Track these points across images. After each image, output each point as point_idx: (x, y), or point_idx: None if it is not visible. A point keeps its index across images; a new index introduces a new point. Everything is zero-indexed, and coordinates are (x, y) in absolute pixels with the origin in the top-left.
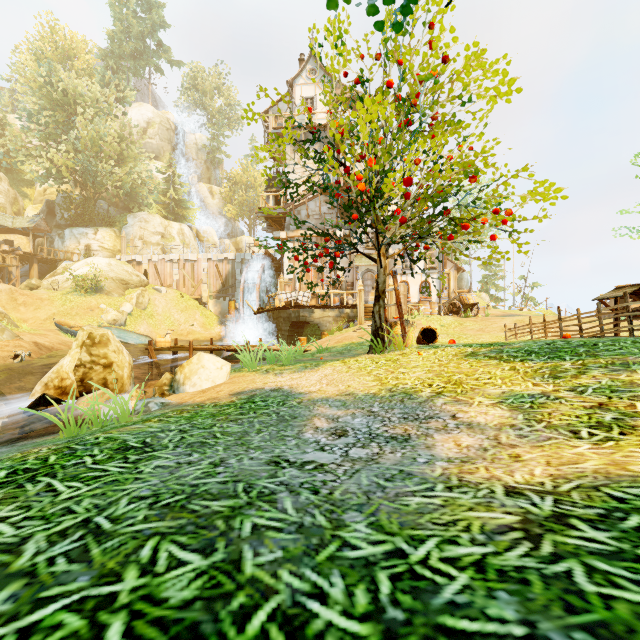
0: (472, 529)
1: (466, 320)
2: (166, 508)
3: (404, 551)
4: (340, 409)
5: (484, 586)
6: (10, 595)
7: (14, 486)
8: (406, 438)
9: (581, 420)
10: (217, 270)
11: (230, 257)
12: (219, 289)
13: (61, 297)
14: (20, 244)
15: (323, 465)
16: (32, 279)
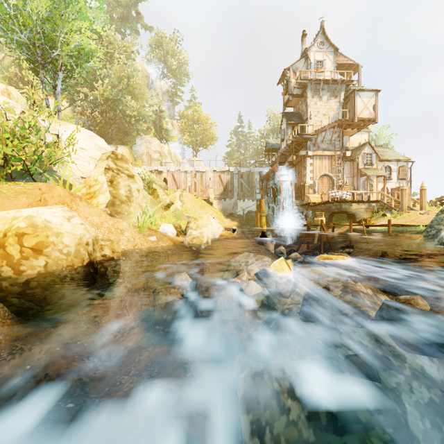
0: None
1: None
2: None
3: None
4: None
5: None
6: None
7: None
8: None
9: None
10: (220, 179)
11: (230, 170)
12: (221, 193)
13: None
14: None
15: None
16: None
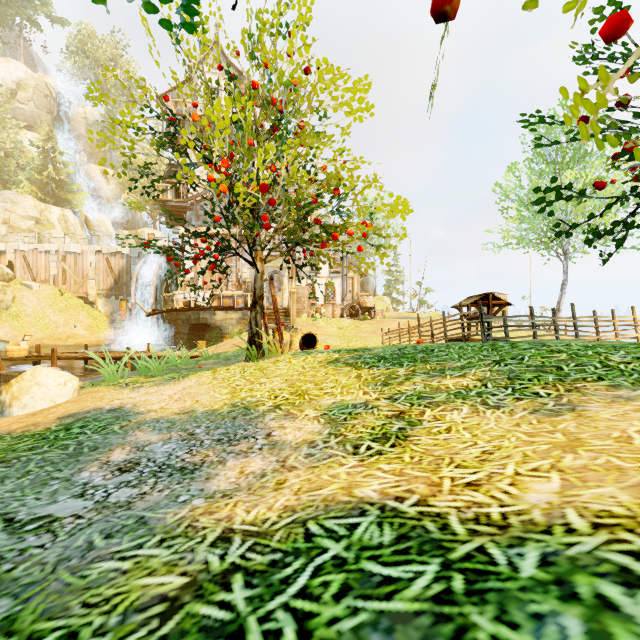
0: (118, 608)
1: (363, 323)
2: None
3: None
4: (160, 433)
5: None
6: None
7: None
8: (196, 468)
9: (373, 432)
10: (108, 265)
11: (124, 251)
12: (110, 286)
13: None
14: None
15: (55, 520)
16: None
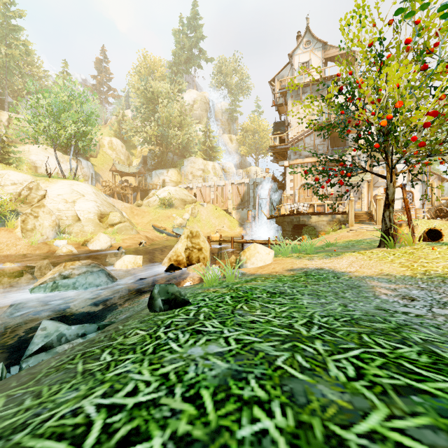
0: None
1: None
2: (347, 322)
3: None
4: (390, 284)
5: None
6: (322, 344)
7: (244, 303)
8: None
9: None
10: (237, 190)
11: (246, 181)
12: (239, 203)
13: (153, 210)
14: (131, 181)
15: (421, 315)
16: (138, 201)
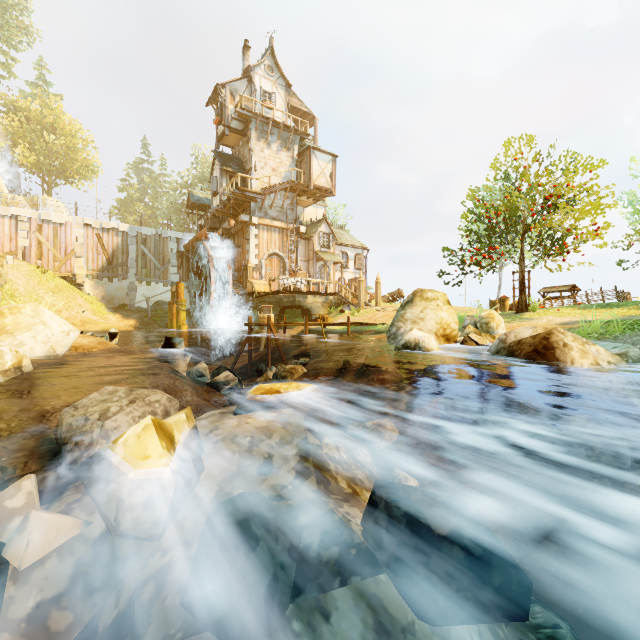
0: None
1: None
2: None
3: None
4: None
5: None
6: None
7: None
8: None
9: None
10: (99, 242)
11: (122, 228)
12: (103, 267)
13: None
14: None
15: None
16: None
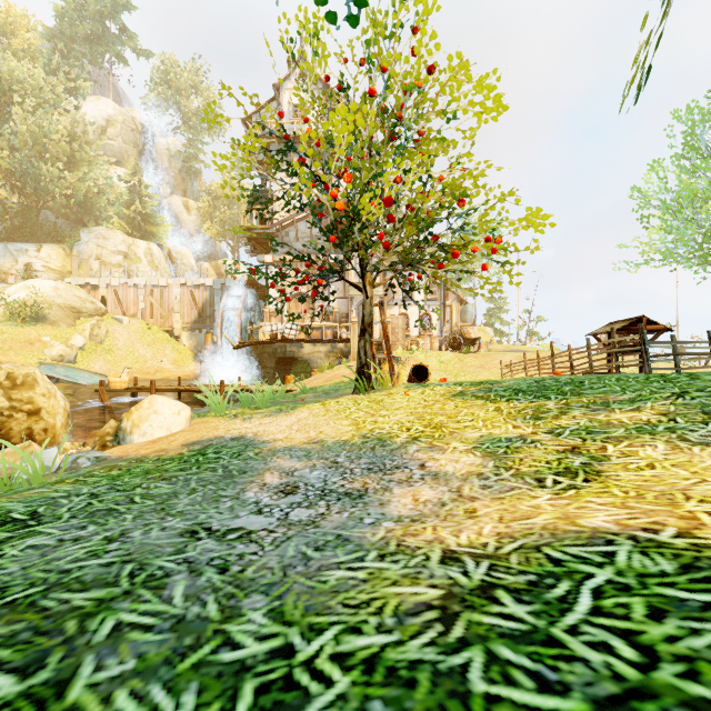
0: (385, 611)
1: (467, 356)
2: (6, 608)
3: (293, 647)
4: (301, 460)
5: (362, 694)
6: None
7: None
8: (362, 494)
9: (550, 466)
10: (192, 298)
11: (208, 283)
12: (195, 320)
13: None
14: None
15: (251, 533)
16: None
